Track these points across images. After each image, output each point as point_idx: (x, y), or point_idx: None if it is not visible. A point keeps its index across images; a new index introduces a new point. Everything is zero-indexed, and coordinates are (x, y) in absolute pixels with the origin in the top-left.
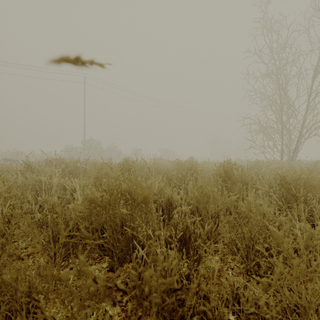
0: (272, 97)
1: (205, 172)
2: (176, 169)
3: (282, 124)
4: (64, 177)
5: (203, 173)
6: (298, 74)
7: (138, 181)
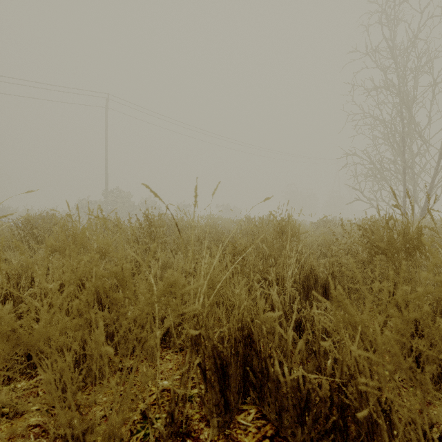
0: (390, 122)
1: (303, 238)
2: (248, 231)
3: (405, 164)
4: (11, 248)
5: (428, 244)
6: (433, 83)
7: (121, 276)
